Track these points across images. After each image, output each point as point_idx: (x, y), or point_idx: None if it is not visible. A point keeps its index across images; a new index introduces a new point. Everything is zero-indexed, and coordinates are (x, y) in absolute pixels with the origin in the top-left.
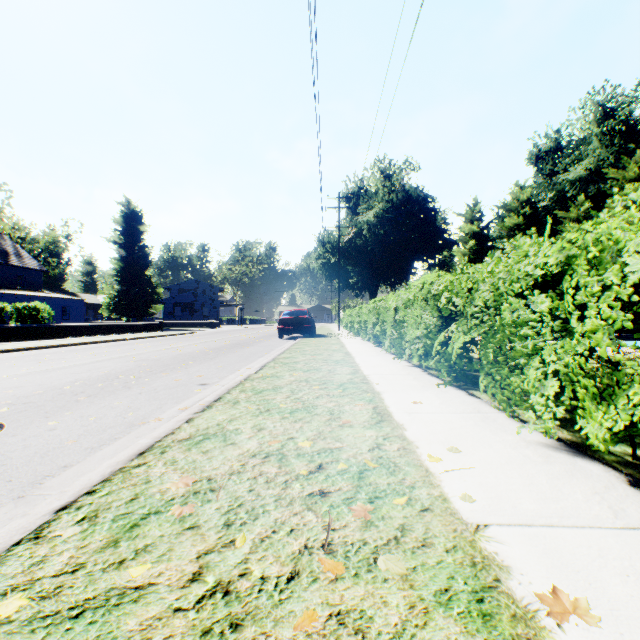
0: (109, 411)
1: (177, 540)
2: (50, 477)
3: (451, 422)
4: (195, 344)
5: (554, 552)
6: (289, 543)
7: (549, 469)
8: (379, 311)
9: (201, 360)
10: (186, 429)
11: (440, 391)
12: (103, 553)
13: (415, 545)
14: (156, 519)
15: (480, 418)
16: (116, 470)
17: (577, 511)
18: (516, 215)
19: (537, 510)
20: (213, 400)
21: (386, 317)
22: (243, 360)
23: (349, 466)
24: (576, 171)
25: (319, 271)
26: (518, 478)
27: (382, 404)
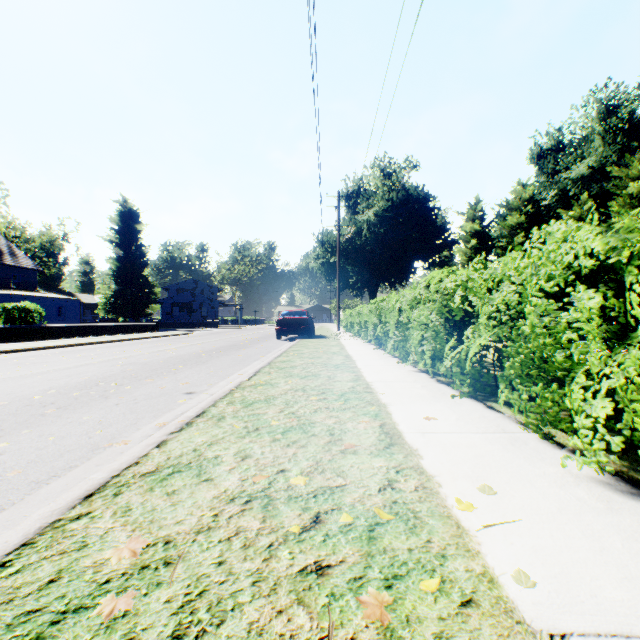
0: (74, 428)
1: None
2: None
3: (475, 446)
4: (189, 346)
5: None
6: None
7: (618, 522)
8: (381, 312)
9: (192, 364)
10: (154, 457)
11: (454, 403)
12: None
13: None
14: (72, 624)
15: (508, 440)
16: (46, 525)
17: None
18: (518, 214)
19: (628, 602)
20: (195, 415)
21: (389, 318)
22: (237, 364)
23: (355, 518)
24: (578, 169)
25: (318, 271)
26: (582, 539)
27: (390, 420)
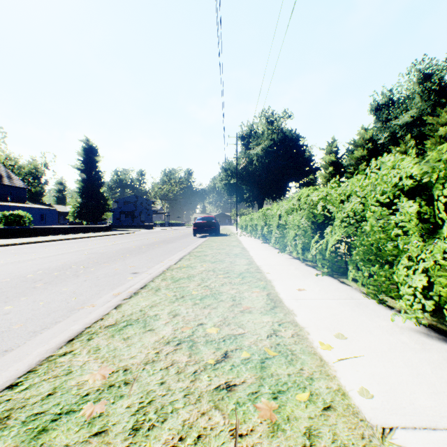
0: (57, 296)
1: None
2: None
3: (332, 308)
4: (133, 241)
5: None
6: None
7: (429, 357)
8: (266, 217)
9: (136, 253)
10: (113, 315)
11: (317, 279)
12: None
13: None
14: (66, 421)
15: (355, 304)
16: (43, 359)
17: None
18: (362, 149)
19: (435, 408)
20: (140, 287)
21: (272, 221)
22: (167, 253)
23: (251, 354)
24: (404, 118)
25: (222, 189)
26: (405, 368)
27: (274, 291)
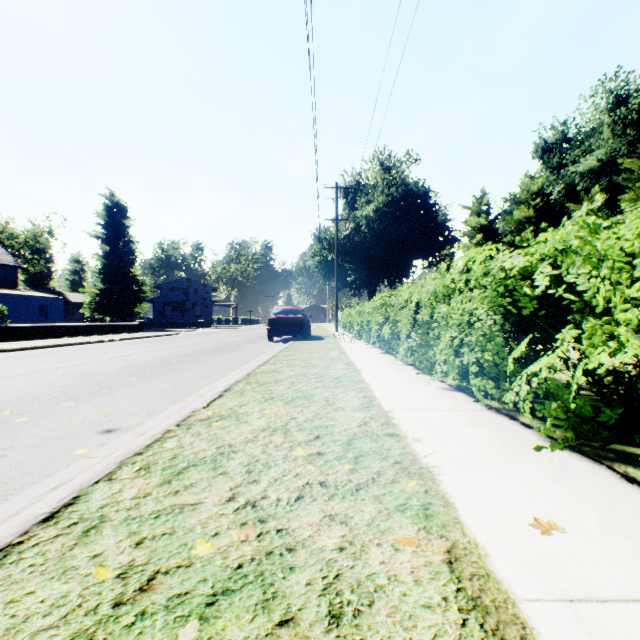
0: None
1: None
2: None
3: None
4: (165, 349)
5: None
6: None
7: None
8: (390, 308)
9: (151, 375)
10: None
11: (554, 465)
12: None
13: None
14: None
15: None
16: None
17: None
18: (526, 207)
19: None
20: (44, 514)
21: (401, 316)
22: (209, 374)
23: None
24: (587, 163)
25: (315, 269)
26: None
27: (463, 536)
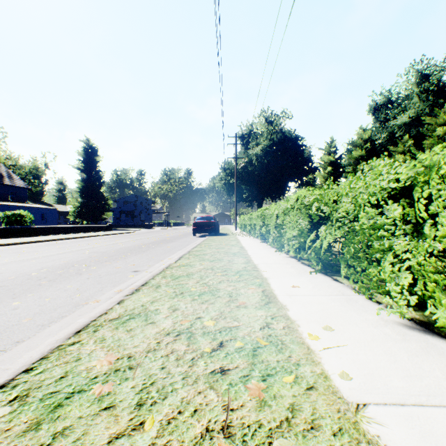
0: (62, 293)
1: (93, 422)
2: (3, 352)
3: (323, 303)
4: (133, 240)
5: (430, 435)
6: (192, 425)
7: (407, 346)
8: (265, 217)
9: (136, 252)
10: (117, 310)
11: (312, 277)
12: (23, 437)
13: (305, 428)
14: (78, 398)
15: (345, 300)
16: (54, 348)
17: (440, 389)
18: (360, 149)
19: (406, 388)
20: (141, 284)
21: (270, 221)
22: (167, 252)
23: (245, 344)
24: (402, 118)
25: (222, 189)
26: (384, 355)
27: (269, 288)
